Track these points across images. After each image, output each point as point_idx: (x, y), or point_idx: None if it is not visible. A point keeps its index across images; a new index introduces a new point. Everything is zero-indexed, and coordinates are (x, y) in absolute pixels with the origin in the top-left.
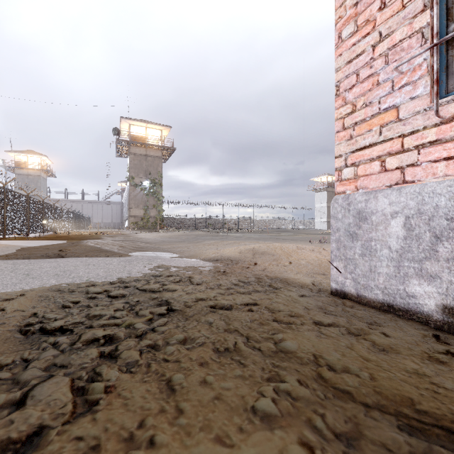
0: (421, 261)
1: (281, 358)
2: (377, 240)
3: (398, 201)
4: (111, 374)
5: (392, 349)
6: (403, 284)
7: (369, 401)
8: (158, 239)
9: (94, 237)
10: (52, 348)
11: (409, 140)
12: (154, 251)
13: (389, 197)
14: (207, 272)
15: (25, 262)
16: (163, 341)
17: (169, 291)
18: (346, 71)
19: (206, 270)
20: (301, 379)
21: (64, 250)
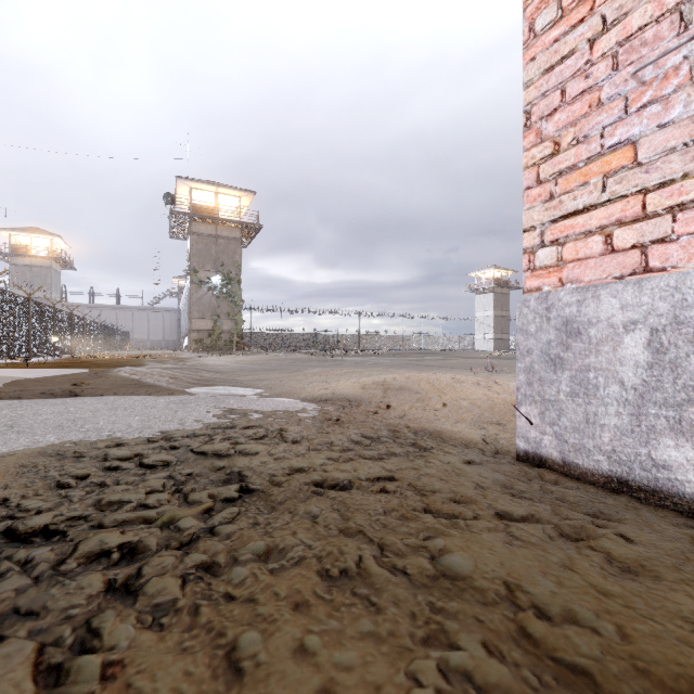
0: (679, 406)
1: (446, 591)
2: (598, 369)
3: (637, 302)
4: (120, 633)
5: (645, 568)
6: (647, 445)
7: (629, 693)
8: (234, 366)
9: (133, 363)
10: (19, 573)
11: (656, 198)
12: (227, 385)
13: (620, 296)
14: (310, 420)
15: (13, 405)
16: (227, 556)
17: (245, 455)
18: (543, 86)
19: (308, 417)
20: (490, 640)
21: (81, 385)
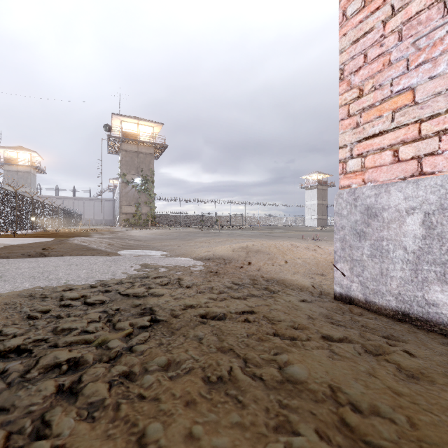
0: (444, 264)
1: (290, 392)
2: (389, 239)
3: (415, 195)
4: (64, 424)
5: (423, 375)
6: (422, 290)
7: None
8: (149, 236)
9: (83, 234)
10: None
11: (428, 126)
12: (144, 249)
13: (404, 191)
14: (198, 272)
15: (3, 262)
16: (141, 367)
17: (155, 296)
18: (352, 52)
19: (197, 270)
20: (320, 428)
21: (48, 249)
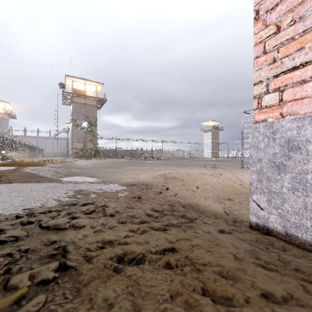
0: None
1: None
2: None
3: None
4: None
5: None
6: None
7: None
8: (90, 165)
9: (40, 164)
10: None
11: None
12: (83, 176)
13: None
14: (123, 198)
15: None
16: None
17: (75, 228)
18: None
19: (122, 196)
20: None
21: (2, 176)
